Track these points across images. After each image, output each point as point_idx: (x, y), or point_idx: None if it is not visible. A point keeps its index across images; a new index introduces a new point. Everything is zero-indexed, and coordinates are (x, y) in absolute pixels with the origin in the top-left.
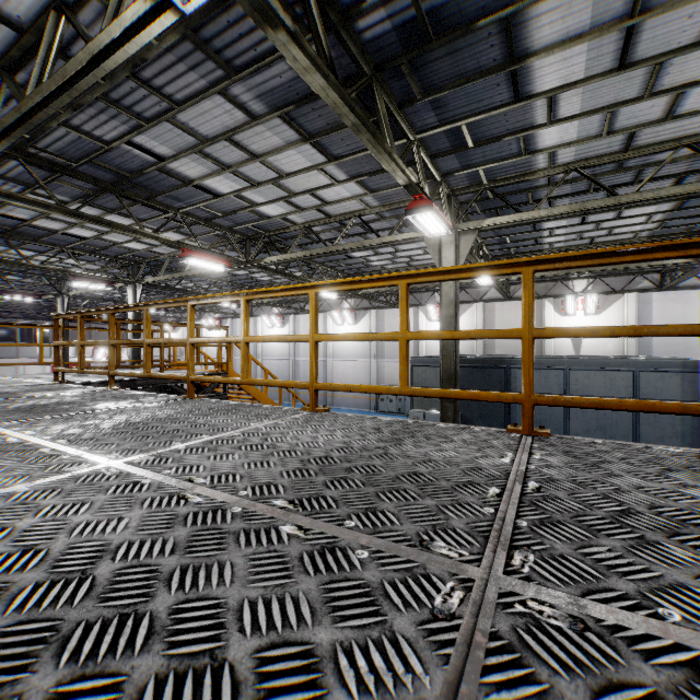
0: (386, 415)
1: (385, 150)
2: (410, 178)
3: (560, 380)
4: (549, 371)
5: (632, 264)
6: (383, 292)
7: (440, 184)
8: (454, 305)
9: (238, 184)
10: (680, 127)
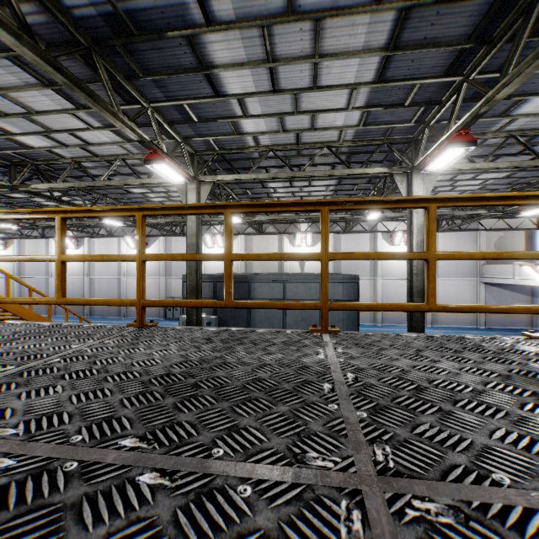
0: (173, 321)
1: (108, 110)
2: (143, 136)
3: (281, 289)
4: (275, 283)
5: None
6: (169, 223)
7: (180, 144)
8: (196, 236)
9: None
10: (322, 135)
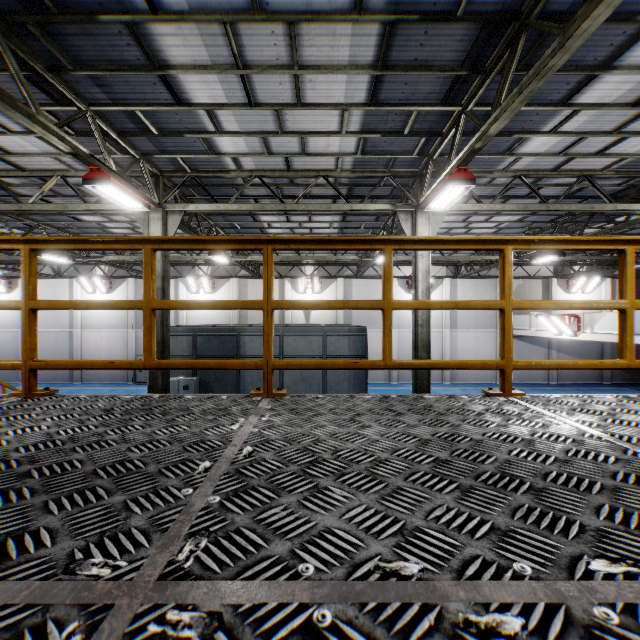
0: (145, 385)
1: (20, 108)
2: (78, 147)
3: (277, 344)
4: None
5: (328, 257)
6: (139, 261)
7: (138, 162)
8: (161, 278)
9: None
10: (317, 162)
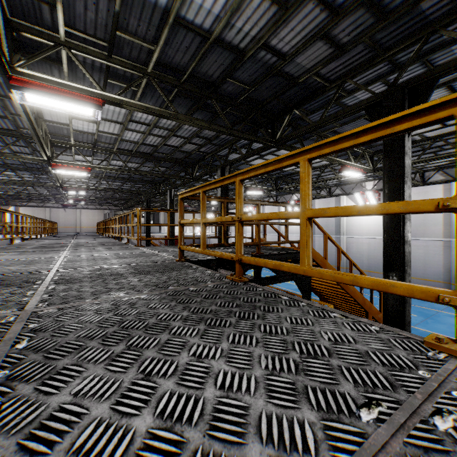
0: None
1: None
2: None
3: None
4: None
5: None
6: None
7: None
8: None
9: None
10: None
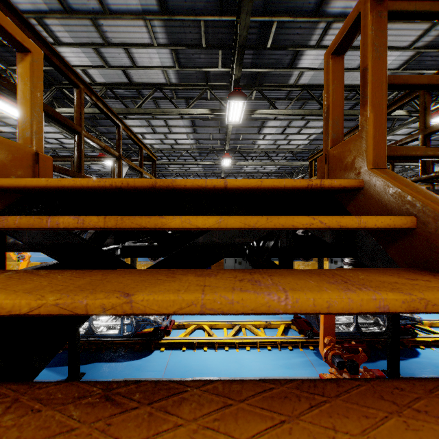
0: None
1: None
2: None
3: None
4: None
5: None
6: None
7: None
8: None
9: (275, 131)
10: None
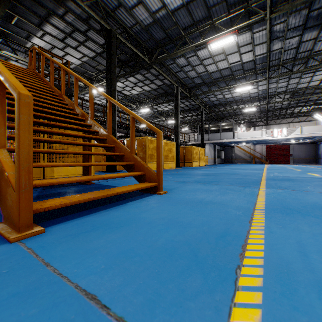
0: None
1: None
2: None
3: None
4: None
5: None
6: None
7: None
8: None
9: None
10: None
